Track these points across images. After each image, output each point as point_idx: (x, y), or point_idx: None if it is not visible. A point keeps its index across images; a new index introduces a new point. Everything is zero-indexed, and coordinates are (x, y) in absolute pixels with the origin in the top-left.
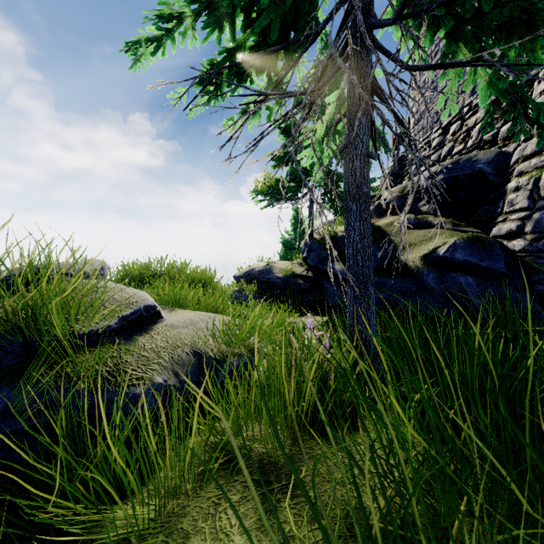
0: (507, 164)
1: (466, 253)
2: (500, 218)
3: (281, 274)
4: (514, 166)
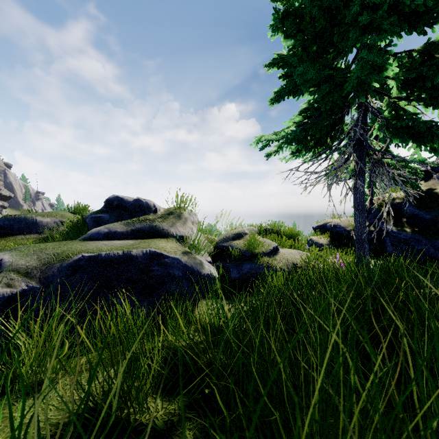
0: None
1: None
2: None
3: (348, 228)
4: None
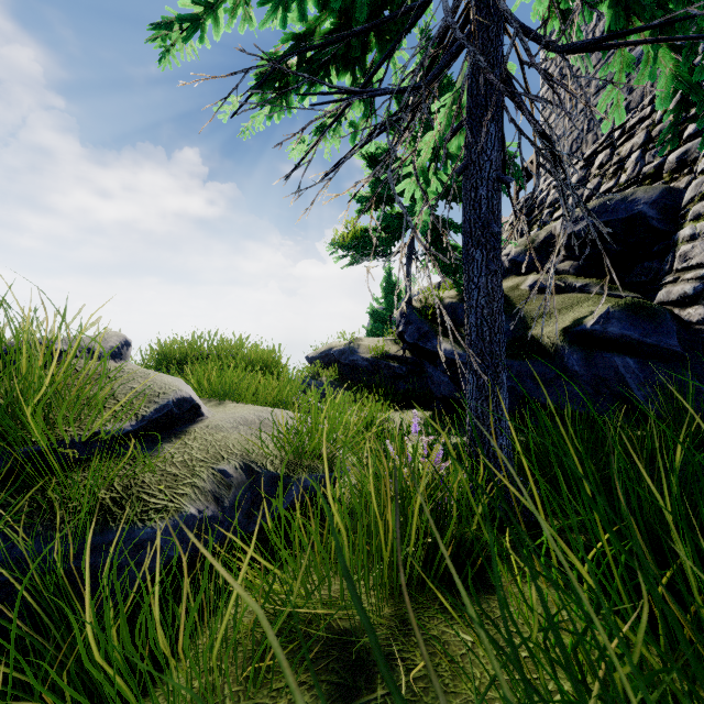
0: (676, 205)
1: (623, 326)
2: (668, 277)
3: (369, 355)
4: (688, 206)
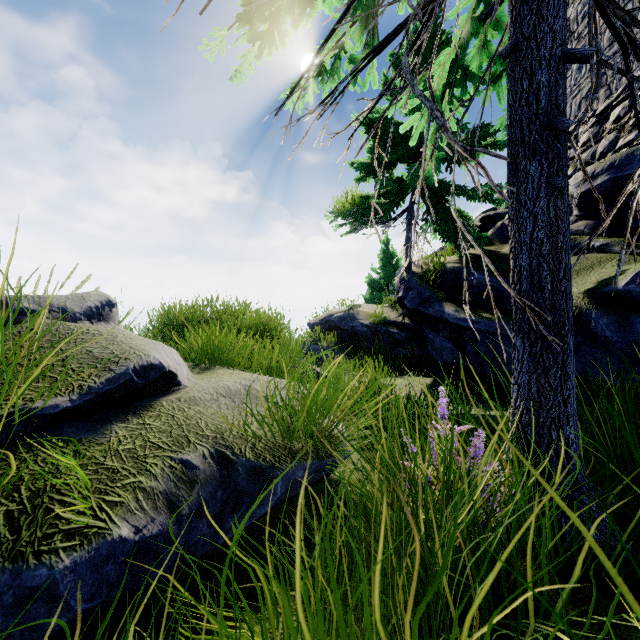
0: None
1: None
2: None
3: (368, 321)
4: None
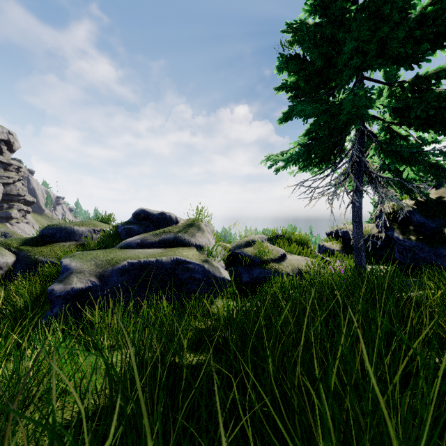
0: None
1: None
2: None
3: None
4: None
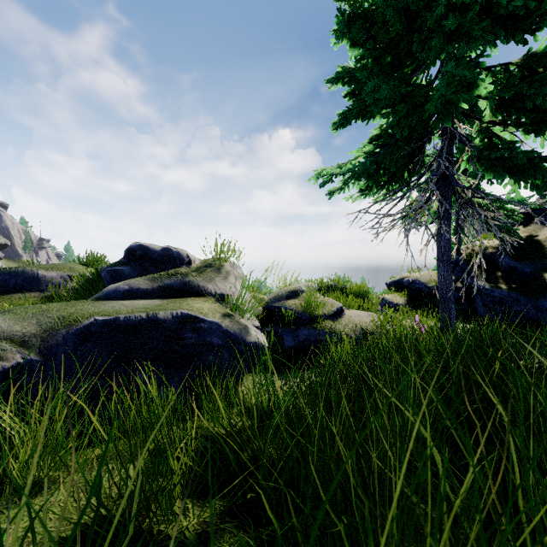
0: None
1: None
2: None
3: (430, 284)
4: None
